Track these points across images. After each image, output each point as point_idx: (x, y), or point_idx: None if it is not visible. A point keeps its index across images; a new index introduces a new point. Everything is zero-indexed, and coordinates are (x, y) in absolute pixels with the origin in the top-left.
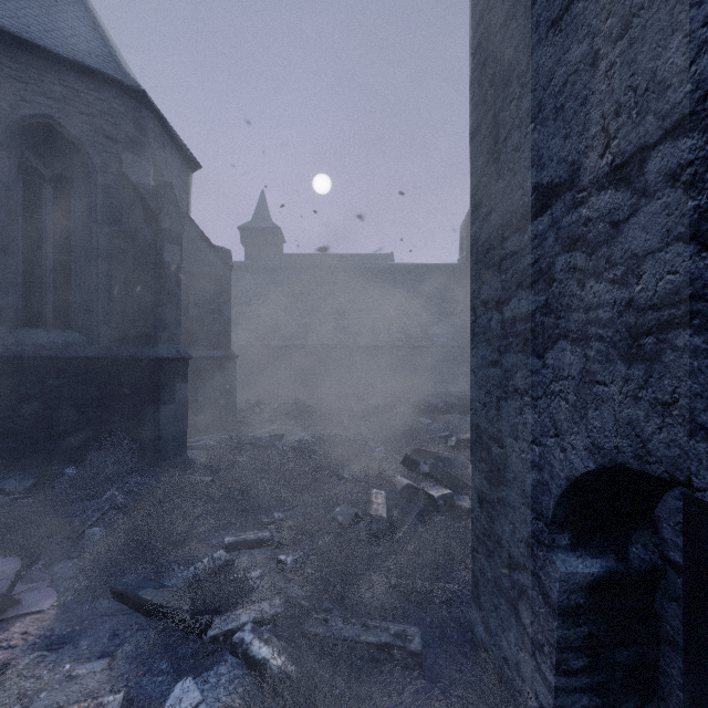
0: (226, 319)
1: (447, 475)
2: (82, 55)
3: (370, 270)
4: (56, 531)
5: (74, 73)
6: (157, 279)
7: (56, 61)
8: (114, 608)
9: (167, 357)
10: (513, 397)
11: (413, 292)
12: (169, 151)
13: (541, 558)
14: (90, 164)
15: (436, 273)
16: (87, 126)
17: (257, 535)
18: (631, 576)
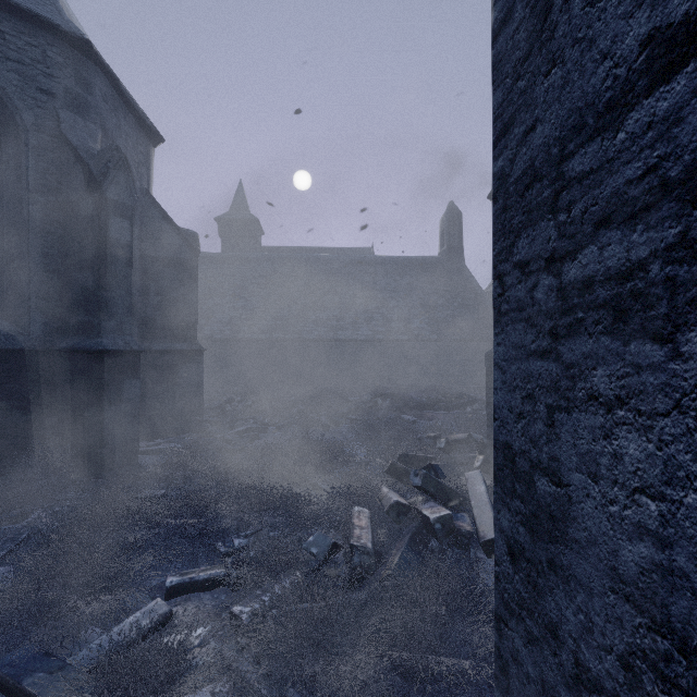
0: (192, 308)
1: (441, 487)
2: None
3: (350, 262)
4: None
5: None
6: (100, 257)
7: None
8: None
9: (112, 350)
10: (588, 408)
11: (393, 285)
12: (124, 116)
13: None
14: (19, 120)
15: (417, 266)
16: (15, 75)
17: (208, 573)
18: None
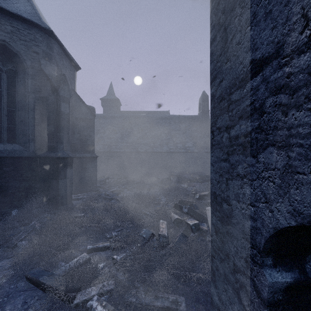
0: (92, 139)
1: (195, 213)
2: (21, 12)
3: (159, 118)
4: (3, 243)
5: (17, 20)
6: (57, 119)
7: (8, 14)
8: (27, 287)
9: (62, 157)
10: (236, 179)
11: (178, 128)
12: (65, 60)
13: (255, 270)
14: (25, 64)
15: (188, 119)
16: (23, 46)
17: (103, 244)
18: (308, 283)
